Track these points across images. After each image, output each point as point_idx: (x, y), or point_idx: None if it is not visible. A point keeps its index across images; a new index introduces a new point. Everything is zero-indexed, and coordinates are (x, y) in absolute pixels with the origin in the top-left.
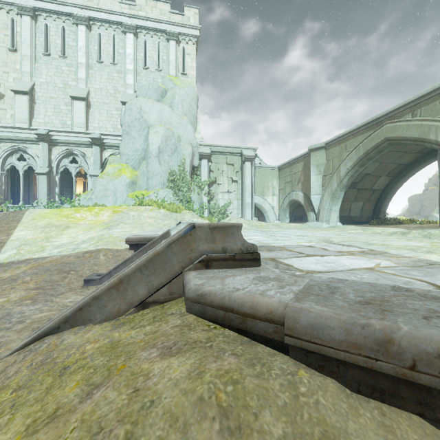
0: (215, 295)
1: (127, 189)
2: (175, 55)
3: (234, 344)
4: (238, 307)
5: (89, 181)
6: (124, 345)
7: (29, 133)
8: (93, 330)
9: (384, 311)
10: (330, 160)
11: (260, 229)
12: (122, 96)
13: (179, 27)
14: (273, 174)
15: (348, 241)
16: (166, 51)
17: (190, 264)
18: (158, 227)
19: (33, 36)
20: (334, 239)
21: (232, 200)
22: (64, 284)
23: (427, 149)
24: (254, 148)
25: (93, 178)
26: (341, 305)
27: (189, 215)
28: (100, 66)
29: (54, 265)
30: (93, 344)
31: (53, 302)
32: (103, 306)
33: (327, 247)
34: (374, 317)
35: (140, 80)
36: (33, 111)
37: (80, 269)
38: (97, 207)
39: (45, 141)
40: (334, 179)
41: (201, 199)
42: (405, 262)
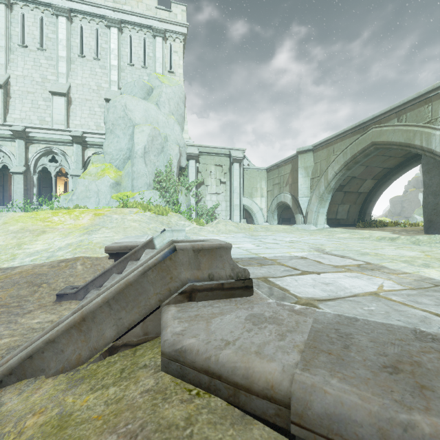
0: (198, 353)
1: (111, 190)
2: (162, 52)
3: (222, 427)
4: (227, 374)
5: (69, 181)
6: (75, 423)
7: (3, 129)
8: (43, 388)
9: (423, 388)
10: (318, 163)
11: (249, 232)
12: (106, 93)
13: (166, 23)
14: (262, 176)
15: (340, 250)
16: (153, 47)
17: (169, 296)
18: (143, 232)
19: (8, 26)
20: (325, 247)
21: (220, 201)
22: (34, 300)
23: (411, 154)
24: (242, 150)
25: (74, 178)
26: (364, 376)
27: (176, 218)
28: (81, 60)
29: (24, 276)
30: (36, 417)
31: (17, 323)
32: (60, 351)
33: (321, 259)
34: (415, 407)
35: (125, 76)
36: (8, 105)
37: (53, 281)
38: (78, 209)
39: (21, 138)
40: (322, 181)
41: (189, 201)
42: (408, 282)
